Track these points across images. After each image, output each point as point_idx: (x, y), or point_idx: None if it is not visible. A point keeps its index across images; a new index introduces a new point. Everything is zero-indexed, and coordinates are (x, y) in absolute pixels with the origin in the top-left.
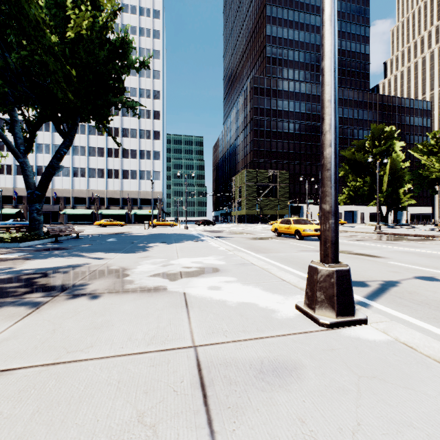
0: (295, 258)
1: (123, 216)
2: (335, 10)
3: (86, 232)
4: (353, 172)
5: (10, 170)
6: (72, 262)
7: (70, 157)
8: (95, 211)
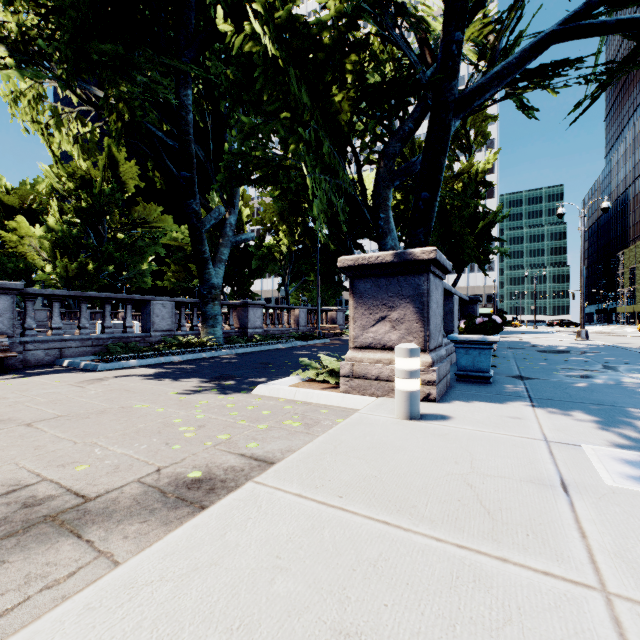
0: (612, 340)
1: None
2: (583, 273)
3: None
4: None
5: None
6: None
7: None
8: None
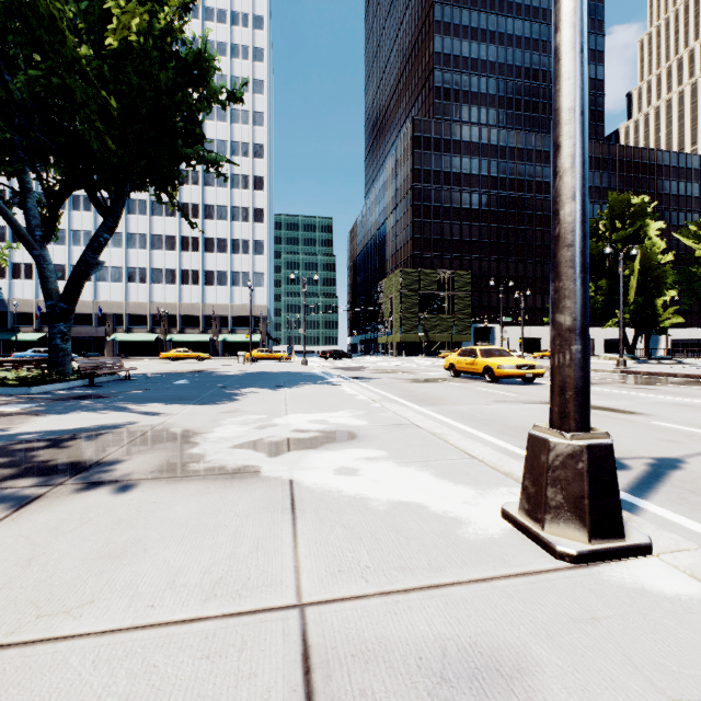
0: (488, 415)
1: (205, 345)
2: None
3: (145, 369)
4: None
5: (30, 272)
6: (107, 421)
7: (123, 250)
8: (162, 336)
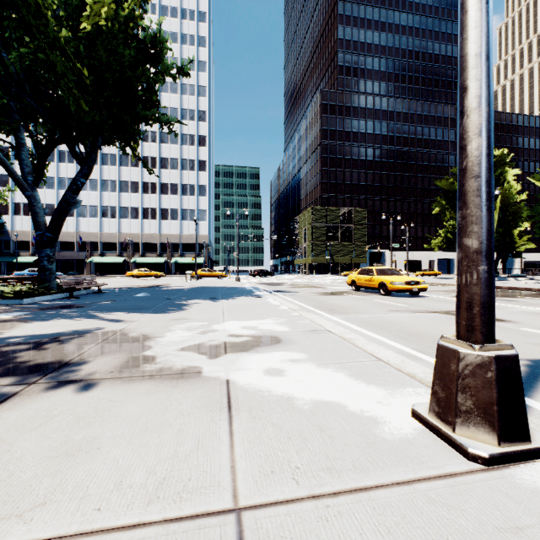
0: (386, 322)
1: (161, 266)
2: None
3: (114, 284)
4: (451, 208)
5: (28, 209)
6: (79, 327)
7: (98, 193)
8: (128, 259)
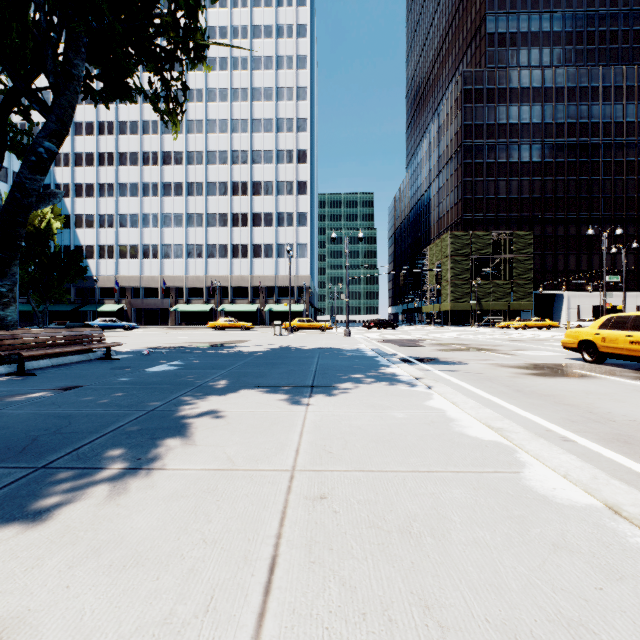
0: None
1: (253, 315)
2: None
3: (171, 340)
4: None
5: (112, 252)
6: None
7: (183, 229)
8: (216, 307)
